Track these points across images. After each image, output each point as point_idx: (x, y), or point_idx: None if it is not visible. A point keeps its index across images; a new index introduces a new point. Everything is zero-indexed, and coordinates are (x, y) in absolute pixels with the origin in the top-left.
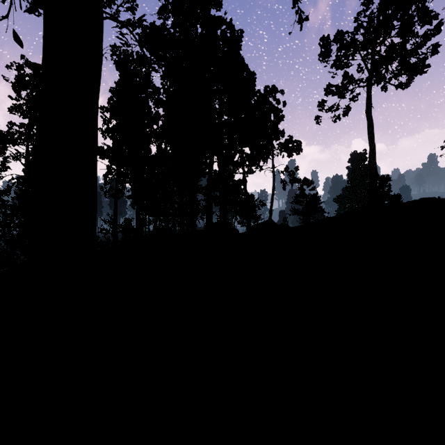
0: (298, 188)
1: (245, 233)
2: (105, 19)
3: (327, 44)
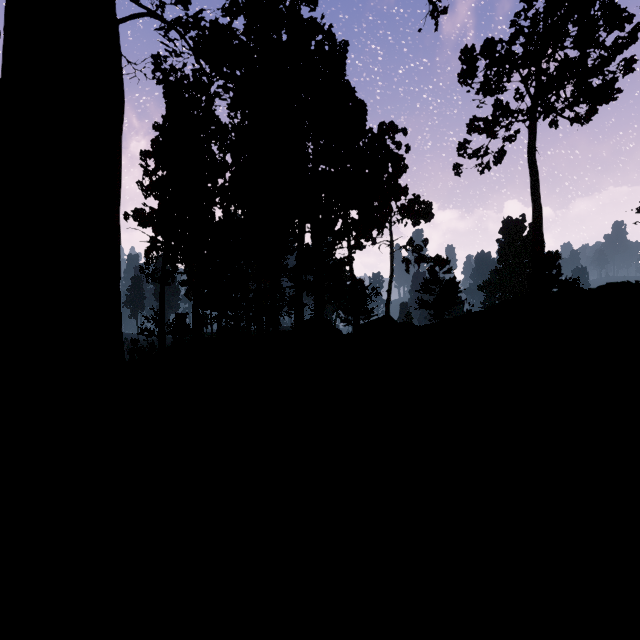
0: (428, 270)
1: (352, 335)
2: (143, 15)
3: (471, 58)
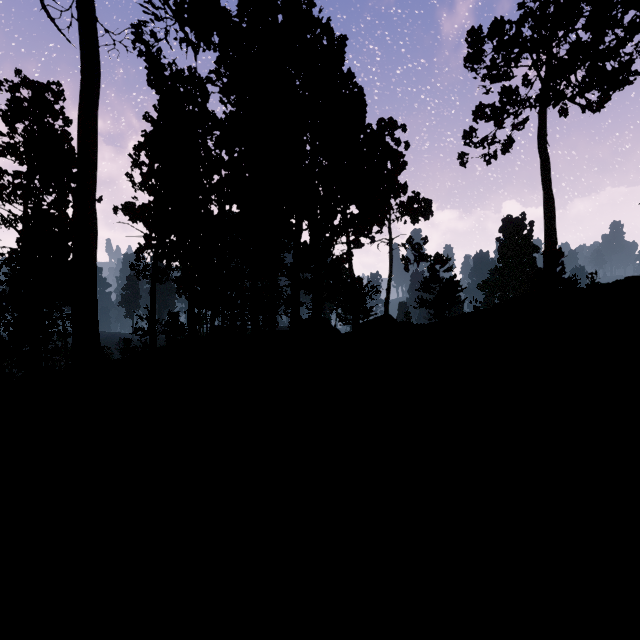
0: (428, 269)
1: (352, 334)
2: None
3: (477, 40)
